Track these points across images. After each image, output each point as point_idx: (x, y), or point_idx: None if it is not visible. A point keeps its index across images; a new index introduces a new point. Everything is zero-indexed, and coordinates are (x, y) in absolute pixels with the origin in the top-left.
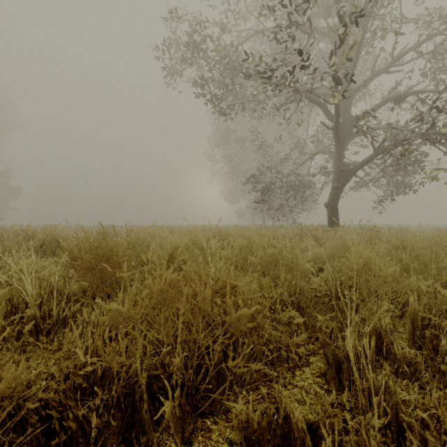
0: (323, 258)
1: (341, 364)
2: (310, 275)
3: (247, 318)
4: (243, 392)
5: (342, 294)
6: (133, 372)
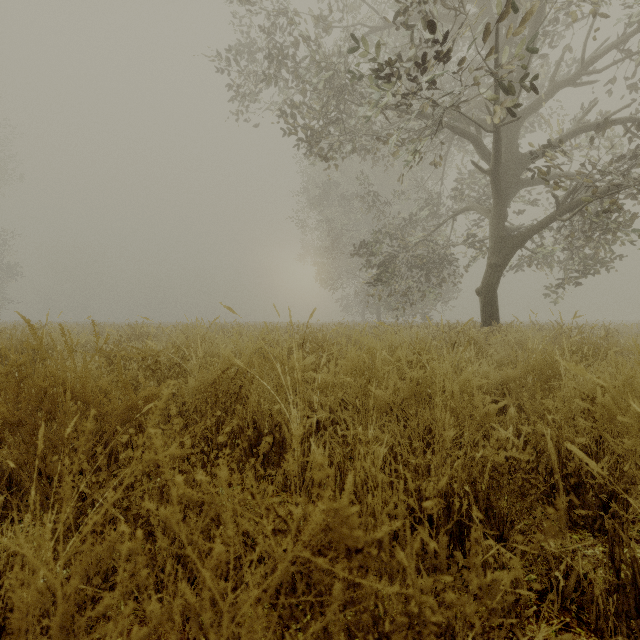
0: (498, 382)
1: None
2: (492, 423)
3: None
4: None
5: (574, 472)
6: None
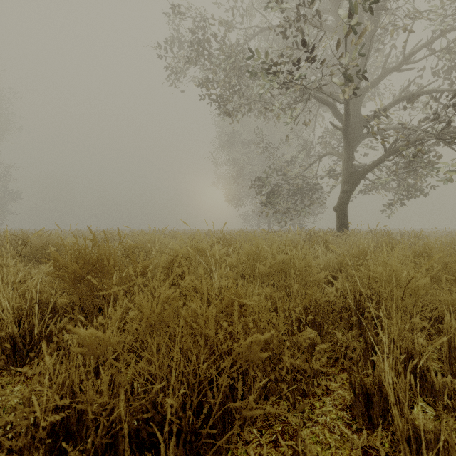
0: (335, 265)
1: (371, 397)
2: (324, 285)
3: (260, 346)
4: (253, 431)
5: (362, 307)
6: (116, 417)
